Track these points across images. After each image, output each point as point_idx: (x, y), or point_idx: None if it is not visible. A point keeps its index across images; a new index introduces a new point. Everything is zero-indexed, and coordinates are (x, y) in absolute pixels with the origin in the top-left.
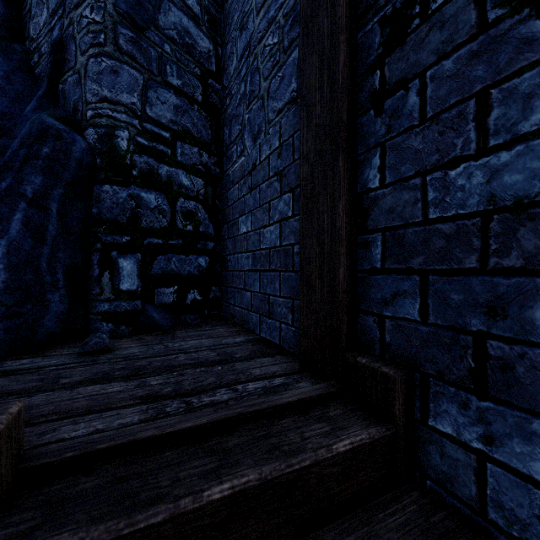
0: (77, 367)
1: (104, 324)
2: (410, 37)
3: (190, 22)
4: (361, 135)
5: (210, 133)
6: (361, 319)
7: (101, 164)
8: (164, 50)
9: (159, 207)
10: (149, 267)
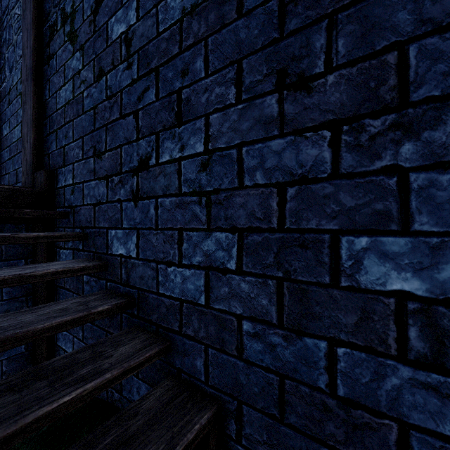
0: None
1: None
2: (54, 38)
3: None
4: (45, 75)
5: None
6: (45, 159)
7: None
8: None
9: None
10: None
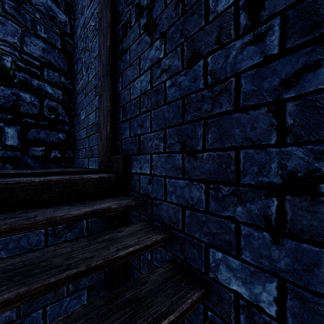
0: None
1: None
2: (127, 34)
3: (53, 4)
4: (117, 70)
5: (66, 67)
6: (117, 143)
7: None
8: (35, 16)
9: (32, 102)
10: (26, 134)
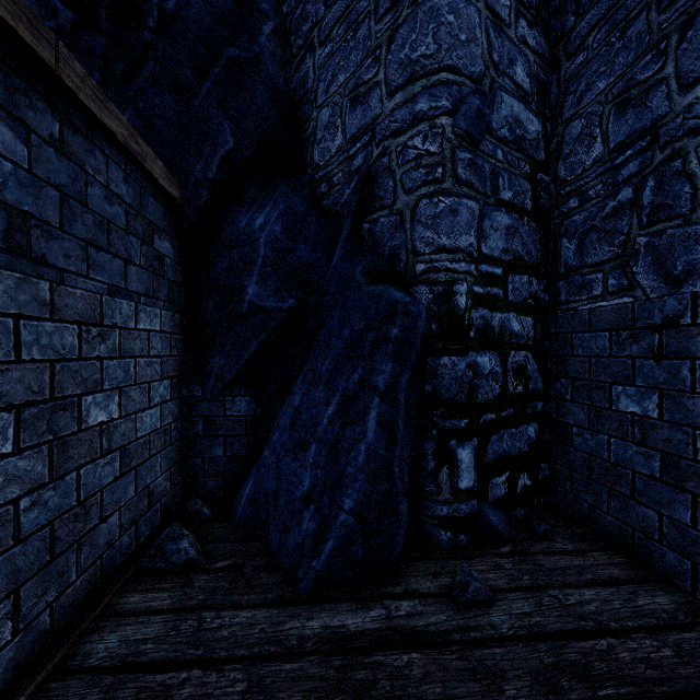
0: (487, 644)
1: (441, 532)
2: None
3: (520, 106)
4: None
5: (539, 249)
6: None
7: (438, 330)
8: (496, 159)
9: (491, 370)
10: (483, 452)
